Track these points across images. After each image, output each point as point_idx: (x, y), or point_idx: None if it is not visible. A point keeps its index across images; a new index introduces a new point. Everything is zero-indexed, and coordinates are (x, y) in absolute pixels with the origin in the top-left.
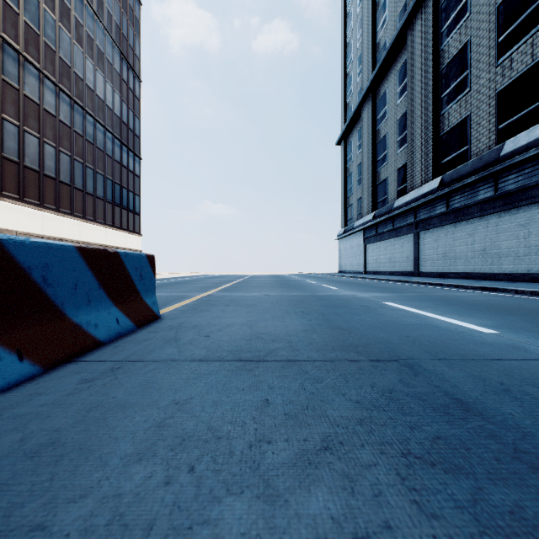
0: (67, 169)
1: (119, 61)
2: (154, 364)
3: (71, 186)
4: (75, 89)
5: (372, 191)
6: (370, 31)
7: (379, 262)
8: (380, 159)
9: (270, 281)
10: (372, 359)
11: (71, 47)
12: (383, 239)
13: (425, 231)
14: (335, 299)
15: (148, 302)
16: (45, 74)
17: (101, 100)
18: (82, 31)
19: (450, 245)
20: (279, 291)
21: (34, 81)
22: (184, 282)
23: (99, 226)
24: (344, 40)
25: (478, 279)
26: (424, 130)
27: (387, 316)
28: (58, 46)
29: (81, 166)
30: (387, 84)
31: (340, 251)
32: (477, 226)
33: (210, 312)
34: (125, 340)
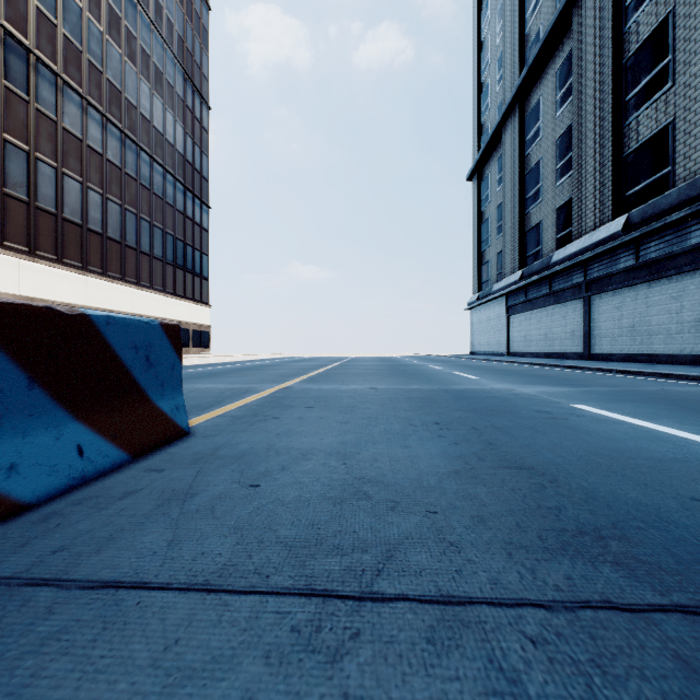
0: (117, 222)
1: (182, 83)
2: (79, 601)
3: (121, 244)
4: (126, 120)
5: (519, 241)
6: (516, 19)
7: (529, 339)
8: (530, 196)
9: (377, 366)
10: (684, 602)
11: (121, 66)
12: (536, 307)
13: (601, 294)
14: (484, 397)
15: (164, 407)
16: (89, 101)
17: (159, 133)
18: (135, 45)
19: (641, 314)
20: (391, 383)
21: (76, 110)
22: (258, 367)
23: (157, 294)
24: (478, 36)
25: (689, 364)
26: (599, 150)
27: (601, 435)
28: (105, 65)
29: (134, 218)
30: (541, 90)
31: (472, 325)
32: (687, 286)
33: (279, 420)
34: (82, 495)
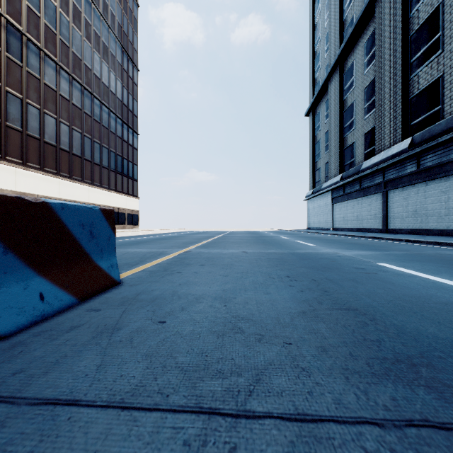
0: (79, 144)
1: (120, 54)
2: (25, 416)
3: (81, 158)
4: (85, 78)
5: (339, 155)
6: (338, 10)
7: (346, 219)
8: (347, 126)
9: (247, 237)
10: None
11: (81, 43)
12: (350, 198)
13: (394, 190)
14: (319, 258)
15: (103, 266)
16: (61, 66)
17: (106, 86)
18: (90, 30)
19: (421, 203)
20: (256, 248)
21: (52, 72)
22: (169, 238)
23: (104, 190)
24: (313, 22)
25: None
26: (393, 95)
27: (401, 285)
28: (71, 43)
29: (90, 141)
30: (354, 56)
31: (309, 210)
32: (452, 184)
33: (181, 274)
34: (41, 329)
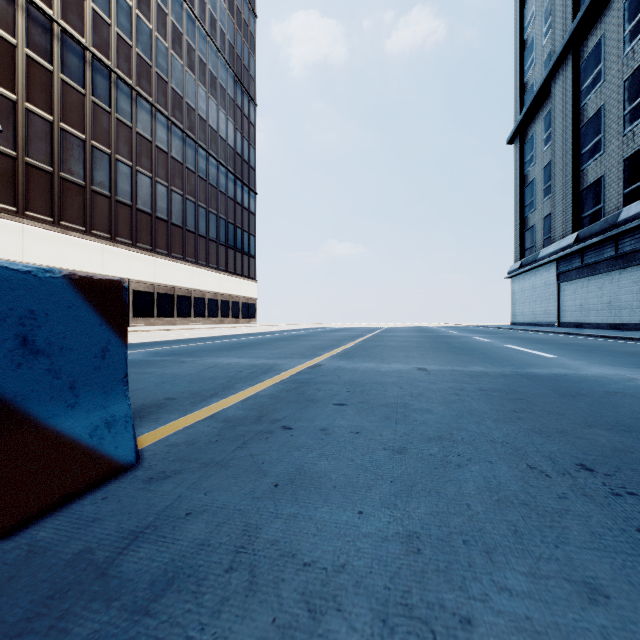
0: (179, 210)
1: (232, 85)
2: None
3: (183, 228)
4: (187, 121)
5: (572, 201)
6: None
7: (586, 308)
8: (587, 150)
9: (416, 338)
10: None
11: (183, 75)
12: (596, 273)
13: None
14: (603, 393)
15: (74, 428)
16: (157, 108)
17: (214, 131)
18: (194, 56)
19: None
20: (442, 361)
21: (147, 116)
22: (292, 338)
23: (212, 271)
24: None
25: None
26: None
27: None
28: (170, 76)
29: (193, 205)
30: (603, 30)
31: (513, 294)
32: None
33: (289, 436)
34: None
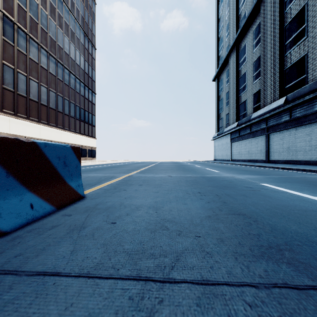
0: (54, 100)
1: (83, 38)
2: (25, 282)
3: (56, 110)
4: (58, 54)
5: (236, 109)
6: (235, 8)
7: (241, 153)
8: (241, 88)
9: (172, 166)
10: None
11: (56, 30)
12: (244, 139)
13: (274, 133)
14: (221, 180)
15: (72, 185)
16: (41, 46)
17: (73, 60)
18: (62, 20)
19: (292, 142)
20: (178, 173)
21: (35, 50)
22: (117, 166)
23: (72, 133)
24: (217, 16)
25: (314, 165)
26: (273, 67)
27: (276, 198)
28: (48, 30)
29: (61, 98)
30: (246, 40)
31: (215, 147)
32: (314, 129)
33: (126, 191)
34: (32, 227)
